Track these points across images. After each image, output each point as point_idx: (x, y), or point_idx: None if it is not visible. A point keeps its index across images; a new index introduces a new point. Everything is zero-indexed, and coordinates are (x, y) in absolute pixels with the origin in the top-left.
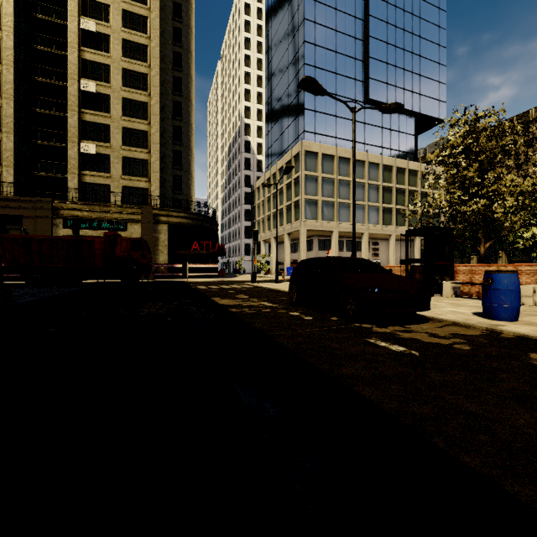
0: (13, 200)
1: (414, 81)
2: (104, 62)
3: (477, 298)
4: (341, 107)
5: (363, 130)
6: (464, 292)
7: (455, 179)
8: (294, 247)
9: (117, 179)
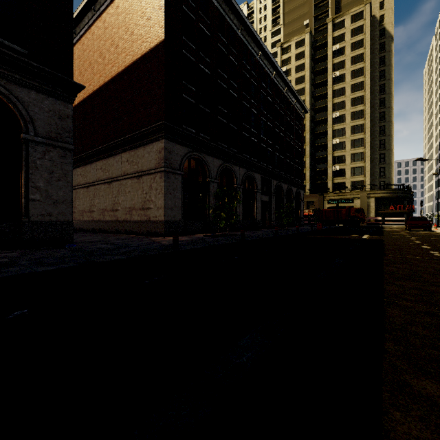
0: (310, 195)
1: None
2: (342, 127)
3: None
4: None
5: None
6: None
7: None
8: None
9: (348, 178)
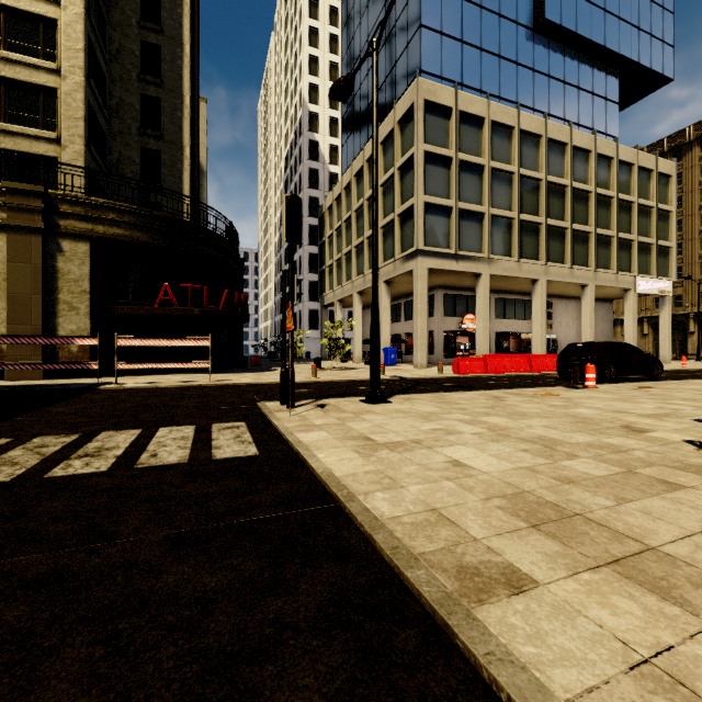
0: None
1: None
2: None
3: None
4: (492, 33)
5: (531, 83)
6: None
7: None
8: (395, 311)
9: None
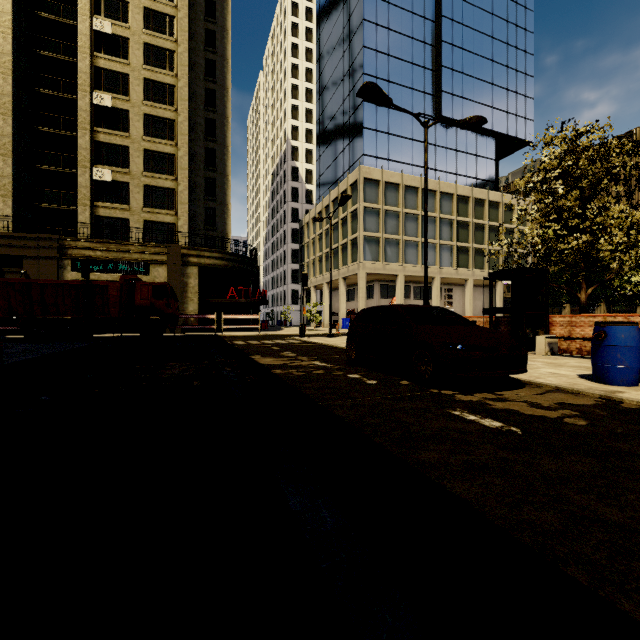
0: (10, 236)
1: (495, 95)
2: (122, 71)
3: (578, 356)
4: (408, 126)
5: (434, 153)
6: (562, 349)
7: (550, 209)
8: (351, 294)
9: (137, 211)
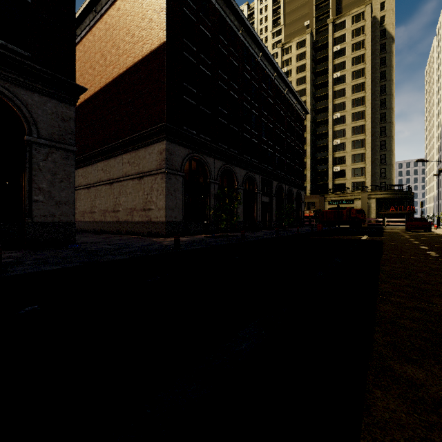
0: (311, 196)
1: None
2: (343, 128)
3: None
4: None
5: None
6: None
7: None
8: None
9: (349, 179)
